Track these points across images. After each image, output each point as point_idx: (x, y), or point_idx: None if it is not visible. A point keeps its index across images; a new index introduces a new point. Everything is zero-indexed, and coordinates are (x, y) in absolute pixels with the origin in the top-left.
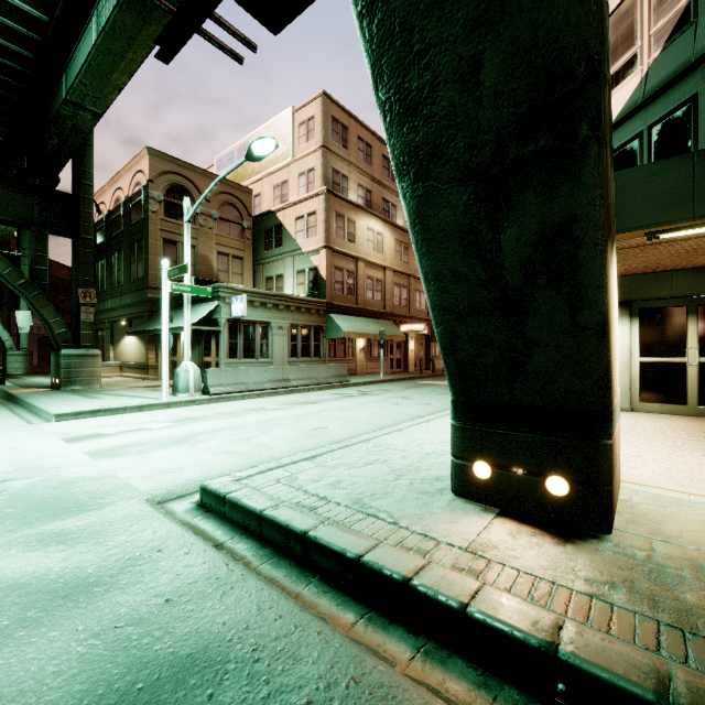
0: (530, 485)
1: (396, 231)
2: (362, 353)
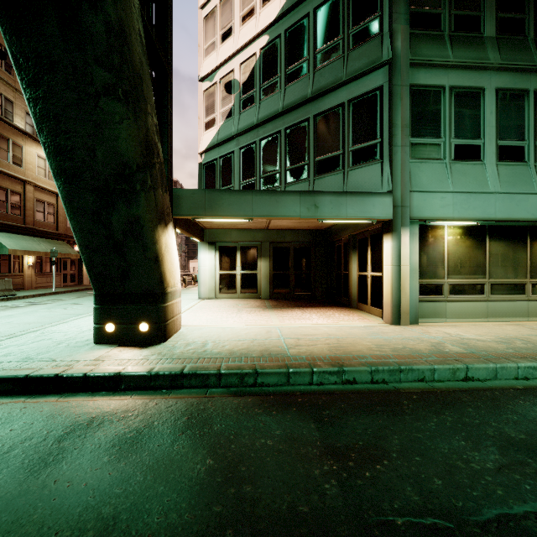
0: (133, 329)
1: None
2: (32, 268)
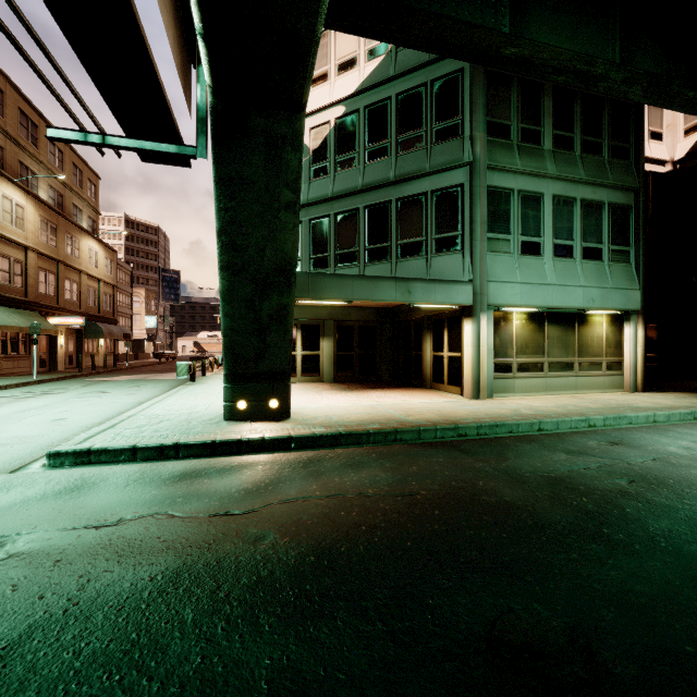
0: (263, 406)
1: (41, 207)
2: None
